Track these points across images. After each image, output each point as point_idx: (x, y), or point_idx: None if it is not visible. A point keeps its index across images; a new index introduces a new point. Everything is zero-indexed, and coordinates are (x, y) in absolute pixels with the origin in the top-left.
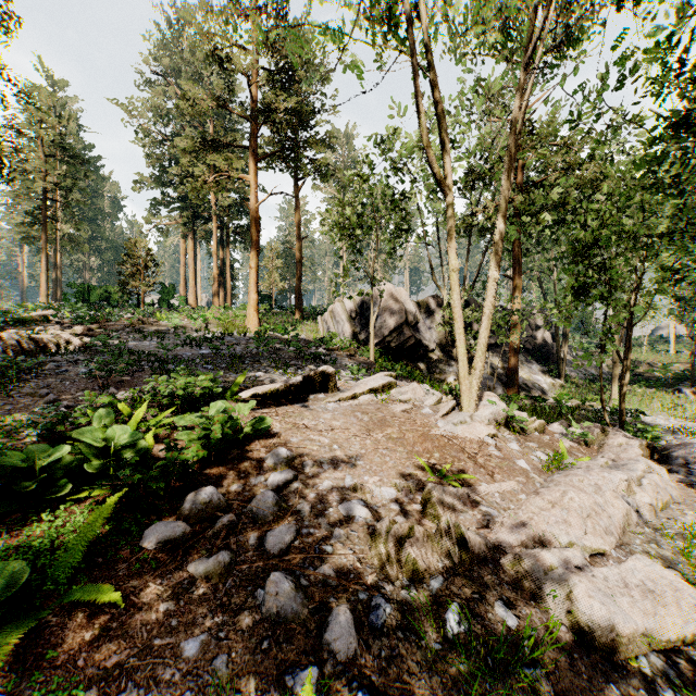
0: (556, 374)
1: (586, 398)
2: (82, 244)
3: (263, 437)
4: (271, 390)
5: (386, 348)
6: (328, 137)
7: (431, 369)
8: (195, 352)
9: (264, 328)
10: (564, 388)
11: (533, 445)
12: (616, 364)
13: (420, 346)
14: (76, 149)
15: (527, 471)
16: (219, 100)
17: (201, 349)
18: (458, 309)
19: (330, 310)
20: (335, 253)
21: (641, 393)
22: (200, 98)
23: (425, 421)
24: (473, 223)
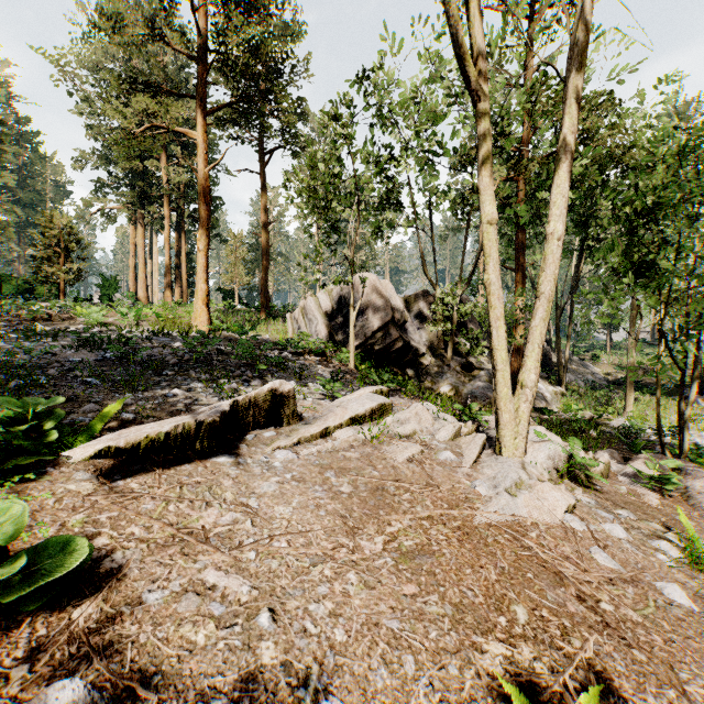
0: (554, 381)
1: (603, 411)
2: (6, 228)
3: (62, 598)
4: (150, 438)
5: (369, 352)
6: (300, 103)
7: (421, 376)
8: (89, 358)
9: (215, 327)
10: (567, 397)
11: (628, 515)
12: (631, 371)
13: (408, 349)
14: (8, 121)
15: (699, 619)
16: (153, 29)
17: (106, 353)
18: (497, 286)
19: (301, 306)
20: (305, 231)
21: (646, 401)
22: (128, 25)
23: (455, 485)
24: (473, 202)
